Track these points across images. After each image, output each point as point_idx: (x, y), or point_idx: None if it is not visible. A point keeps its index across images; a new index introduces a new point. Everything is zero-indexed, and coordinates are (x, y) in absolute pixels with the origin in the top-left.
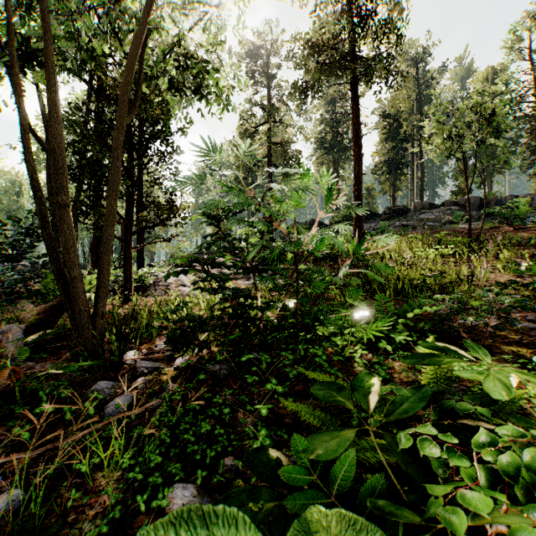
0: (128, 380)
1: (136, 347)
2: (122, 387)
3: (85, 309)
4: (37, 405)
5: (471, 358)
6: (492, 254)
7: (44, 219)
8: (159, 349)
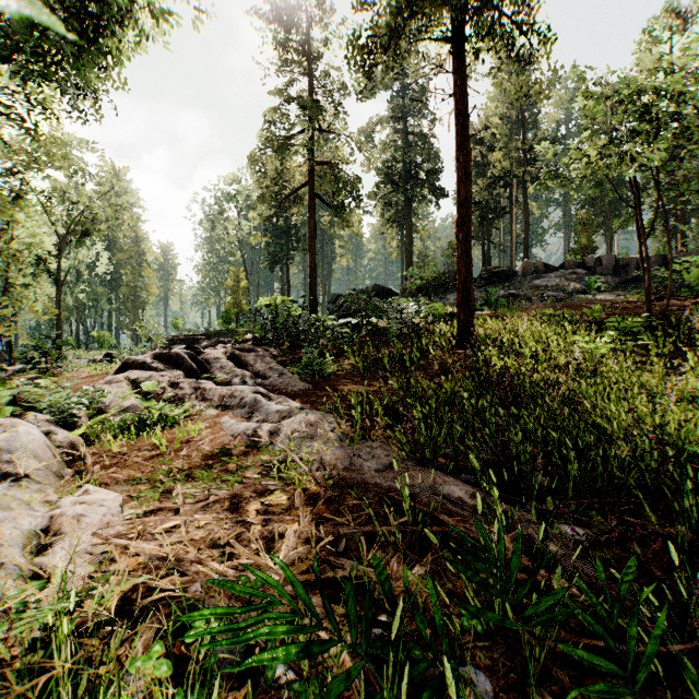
0: None
1: None
2: None
3: None
4: None
5: None
6: None
7: None
8: None
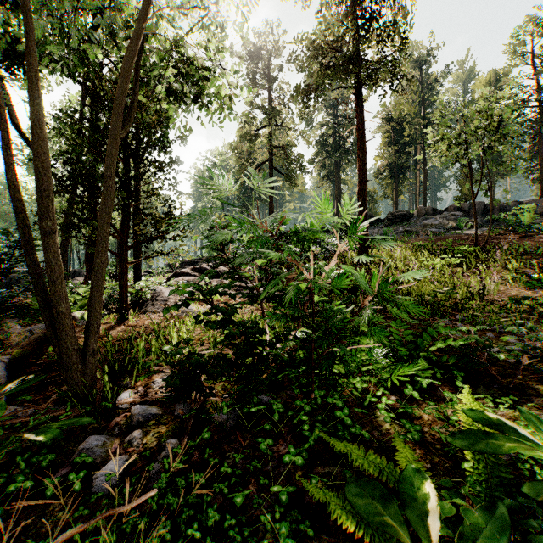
0: (122, 432)
1: (132, 387)
2: (115, 442)
3: (73, 348)
4: (13, 477)
5: (536, 440)
6: (500, 264)
7: (28, 243)
8: (157, 387)
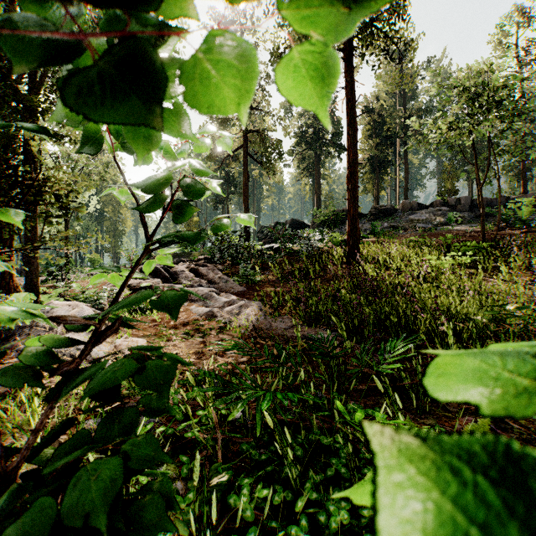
0: None
1: None
2: None
3: None
4: None
5: None
6: (524, 264)
7: None
8: None
